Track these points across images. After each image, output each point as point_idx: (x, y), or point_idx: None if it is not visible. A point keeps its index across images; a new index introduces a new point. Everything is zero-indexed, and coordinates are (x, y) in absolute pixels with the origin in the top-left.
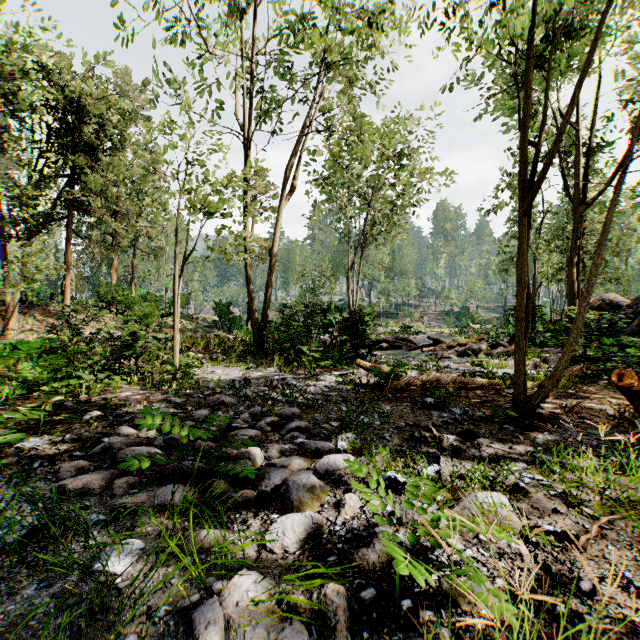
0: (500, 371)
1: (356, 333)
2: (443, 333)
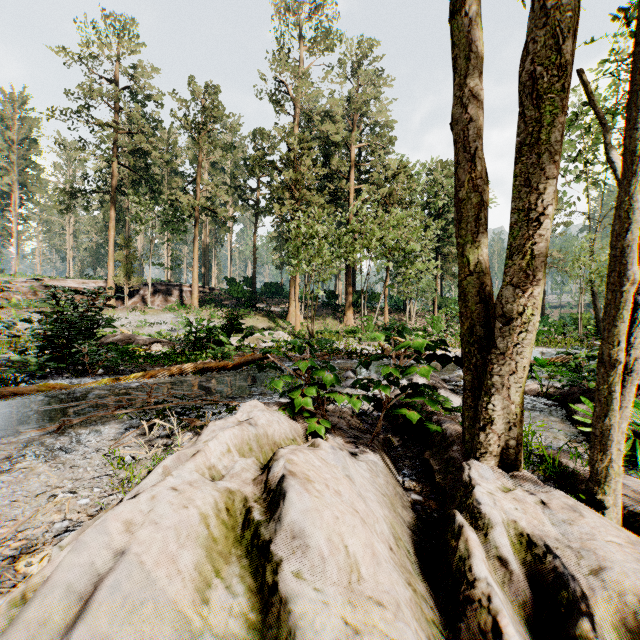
0: None
1: None
2: None
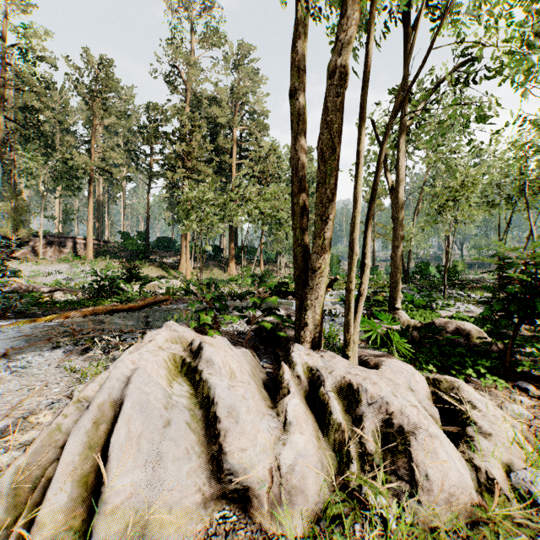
0: None
1: (453, 274)
2: None
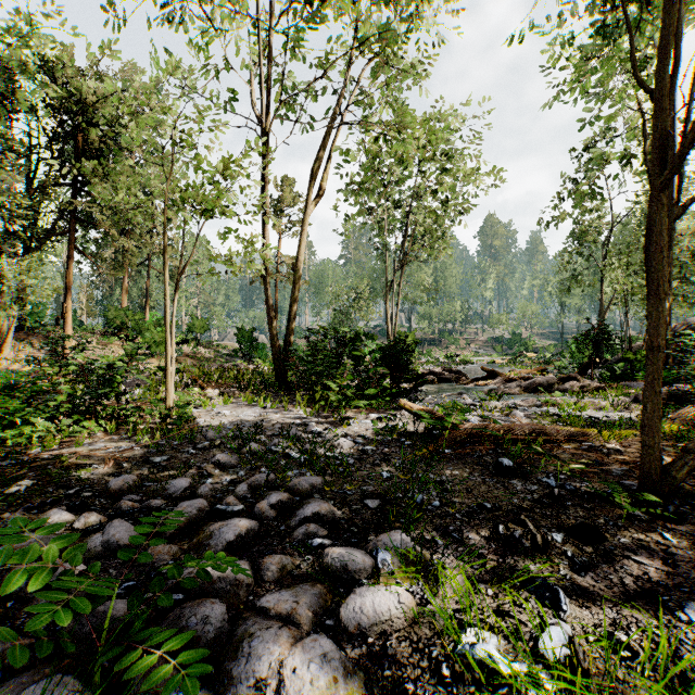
0: (582, 413)
1: (398, 364)
2: (495, 363)
